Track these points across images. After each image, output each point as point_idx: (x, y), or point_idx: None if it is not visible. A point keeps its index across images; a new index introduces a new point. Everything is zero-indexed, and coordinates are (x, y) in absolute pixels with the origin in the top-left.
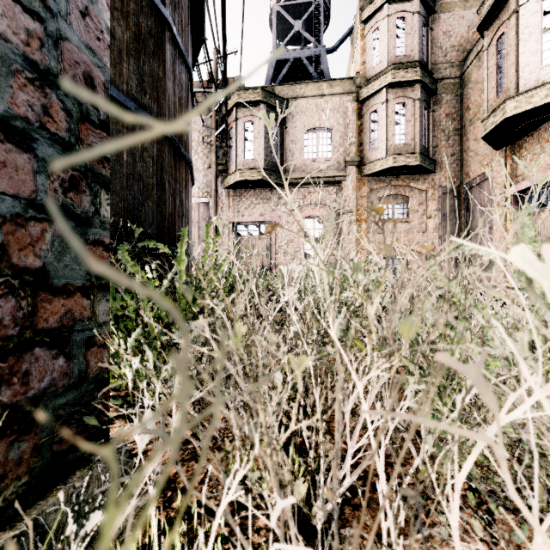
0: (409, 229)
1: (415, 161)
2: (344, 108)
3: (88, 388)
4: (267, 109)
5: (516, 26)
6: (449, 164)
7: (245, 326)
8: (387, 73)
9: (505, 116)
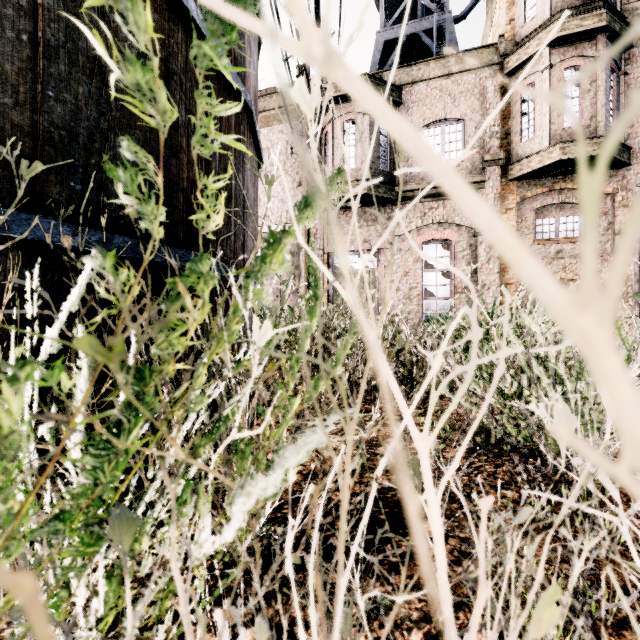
0: None
1: (597, 149)
2: (481, 88)
3: None
4: None
5: None
6: None
7: None
8: (550, 25)
9: None
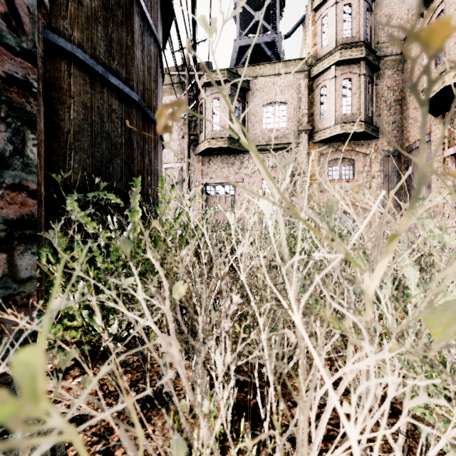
0: None
1: (360, 128)
2: (297, 85)
3: (3, 356)
4: (231, 87)
5: (454, 3)
6: (391, 131)
7: (185, 285)
8: (335, 53)
9: (444, 85)
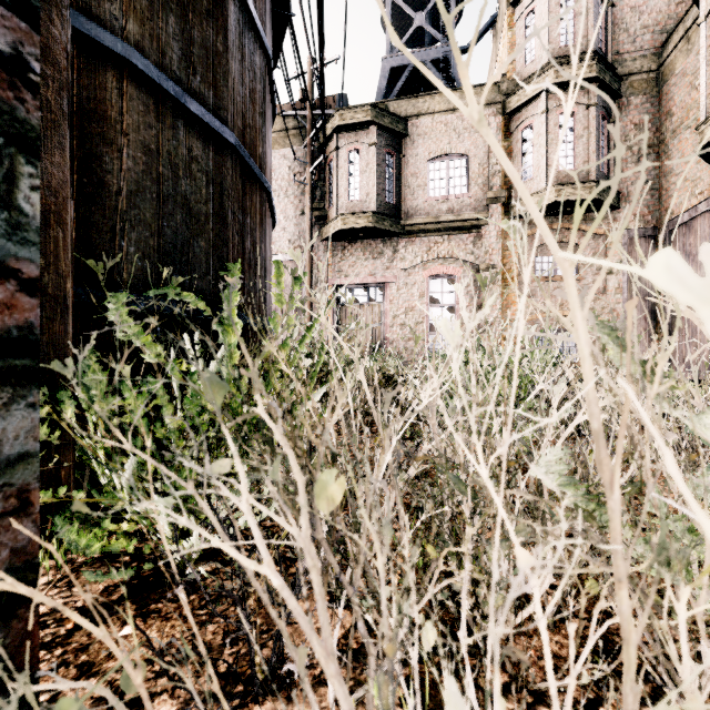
0: (579, 291)
1: (589, 192)
2: None
3: None
4: (379, 132)
5: None
6: (640, 196)
7: (341, 480)
8: (547, 71)
9: None
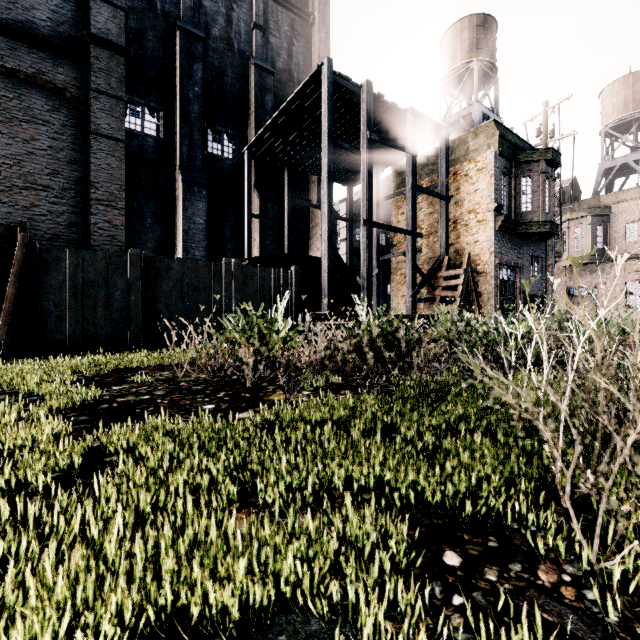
0: None
1: None
2: None
3: None
4: (592, 218)
5: None
6: None
7: None
8: None
9: None
